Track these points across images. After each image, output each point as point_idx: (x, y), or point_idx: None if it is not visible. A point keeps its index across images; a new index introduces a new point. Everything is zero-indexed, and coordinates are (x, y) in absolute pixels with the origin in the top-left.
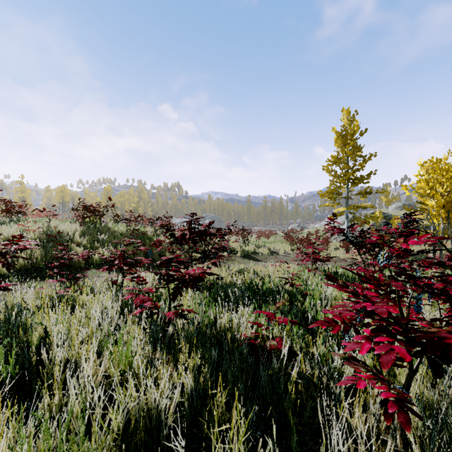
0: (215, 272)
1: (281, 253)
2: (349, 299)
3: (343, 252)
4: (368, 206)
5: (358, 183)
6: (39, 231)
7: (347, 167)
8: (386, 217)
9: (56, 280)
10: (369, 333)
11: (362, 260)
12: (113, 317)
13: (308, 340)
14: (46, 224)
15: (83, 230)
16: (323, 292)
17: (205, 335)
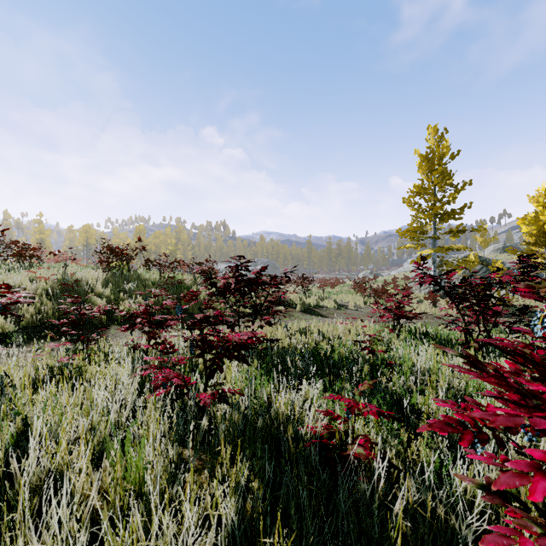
0: (268, 332)
1: (351, 306)
2: (499, 396)
3: (429, 306)
4: (461, 248)
5: (448, 219)
6: (53, 279)
7: (434, 199)
8: (483, 261)
9: (70, 340)
10: (539, 459)
11: (462, 317)
12: (129, 398)
13: (404, 436)
14: (62, 271)
15: (107, 278)
16: (417, 364)
17: (255, 428)
